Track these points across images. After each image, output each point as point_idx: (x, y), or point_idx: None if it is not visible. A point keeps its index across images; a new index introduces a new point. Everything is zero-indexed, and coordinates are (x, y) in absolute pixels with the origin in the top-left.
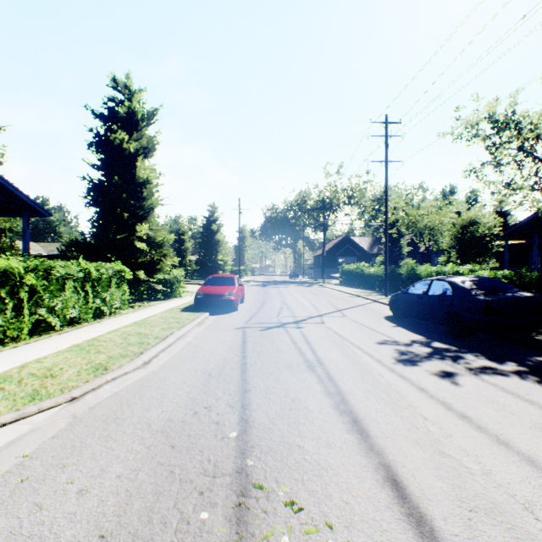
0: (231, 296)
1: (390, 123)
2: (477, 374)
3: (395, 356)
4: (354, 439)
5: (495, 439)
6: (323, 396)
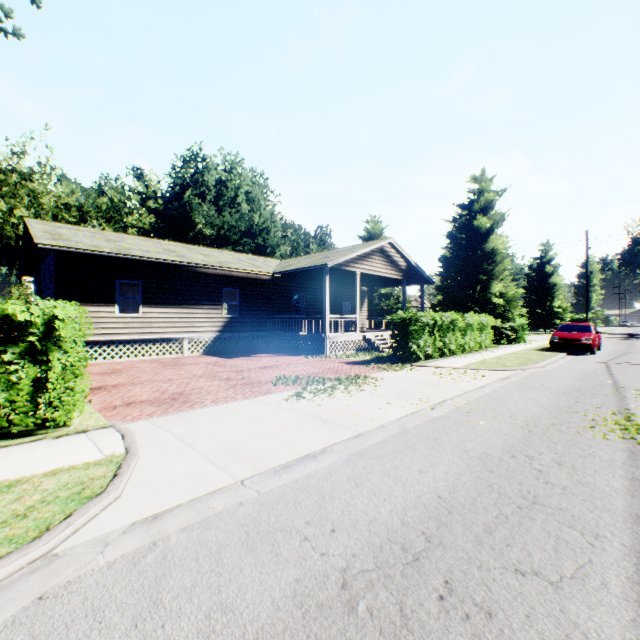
0: (587, 341)
1: None
2: None
3: None
4: None
5: None
6: None
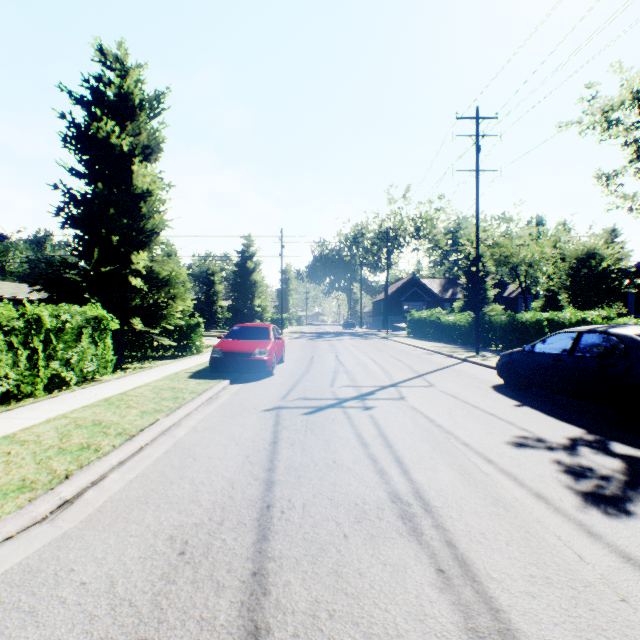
0: (263, 355)
1: (483, 118)
2: None
3: (568, 484)
4: None
5: None
6: None
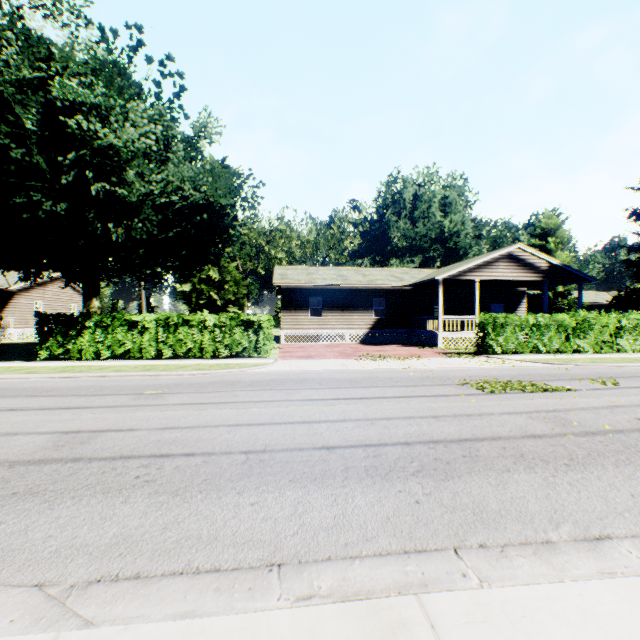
0: None
1: None
2: None
3: None
4: None
5: None
6: None
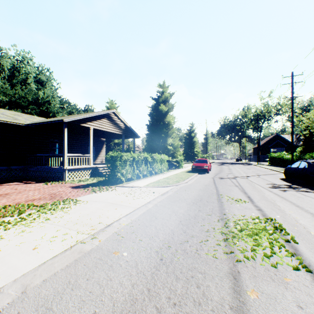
0: (206, 167)
1: (295, 75)
2: (296, 191)
3: (270, 186)
4: (243, 194)
5: (280, 197)
6: (238, 190)
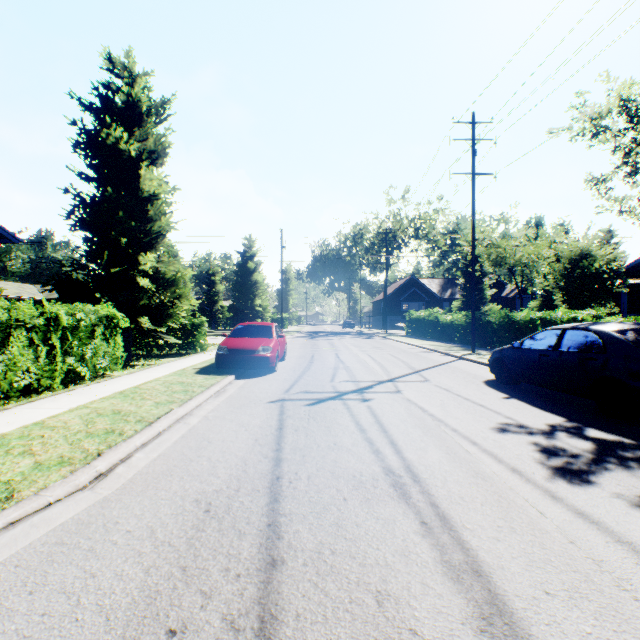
0: (266, 352)
1: (479, 123)
2: None
3: (541, 461)
4: None
5: None
6: (444, 585)
